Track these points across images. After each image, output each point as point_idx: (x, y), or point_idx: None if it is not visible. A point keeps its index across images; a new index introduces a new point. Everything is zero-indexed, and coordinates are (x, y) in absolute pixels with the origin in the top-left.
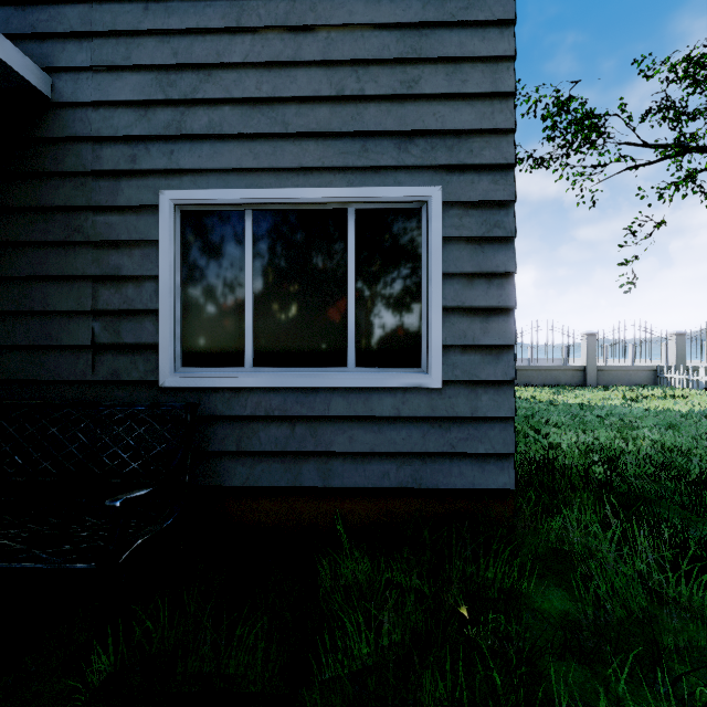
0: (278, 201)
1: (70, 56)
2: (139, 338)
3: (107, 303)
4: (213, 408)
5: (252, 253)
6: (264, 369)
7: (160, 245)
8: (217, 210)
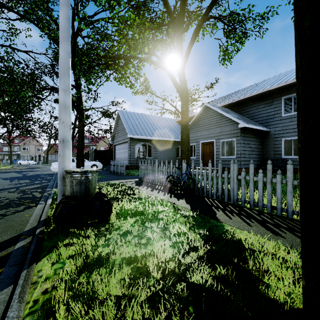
0: (296, 138)
1: (271, 127)
2: (279, 153)
3: (275, 150)
4: (288, 160)
5: (293, 144)
6: (294, 156)
7: (281, 144)
8: (288, 140)
